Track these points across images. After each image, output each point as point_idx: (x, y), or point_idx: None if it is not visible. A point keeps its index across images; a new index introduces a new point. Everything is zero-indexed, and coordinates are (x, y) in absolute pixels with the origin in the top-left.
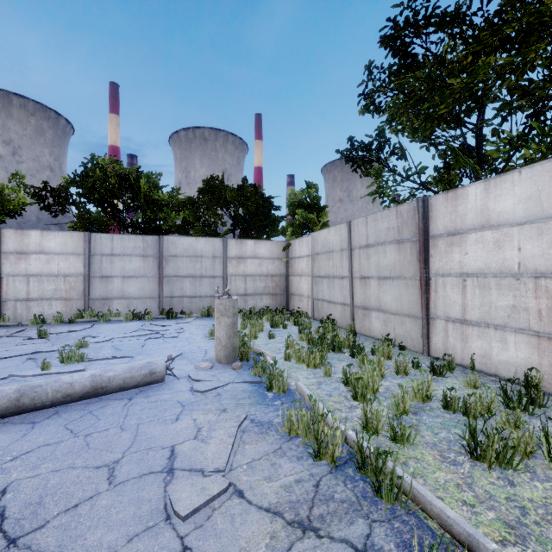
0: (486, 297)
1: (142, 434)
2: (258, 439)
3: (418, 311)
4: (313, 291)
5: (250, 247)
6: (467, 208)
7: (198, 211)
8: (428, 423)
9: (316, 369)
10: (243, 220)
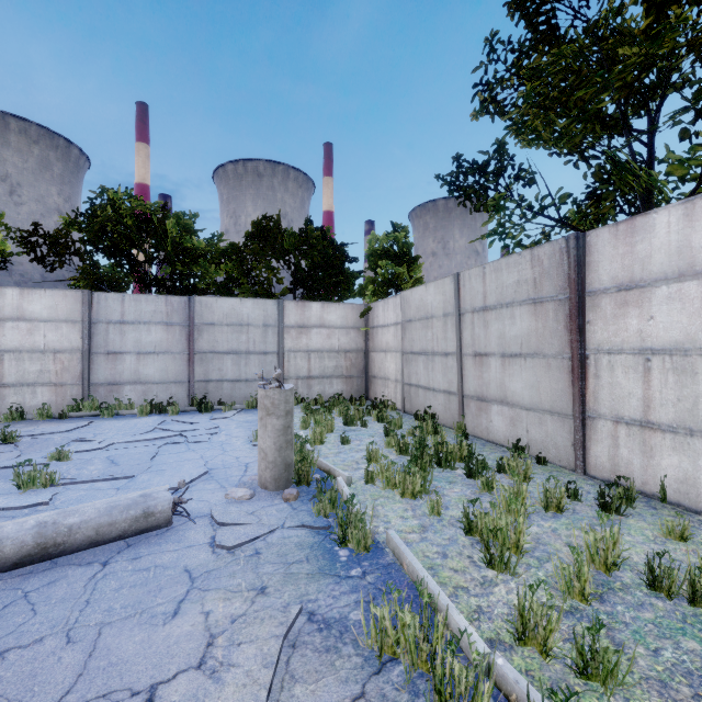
0: (688, 388)
1: (102, 653)
2: (320, 667)
3: (567, 406)
4: (403, 374)
5: (316, 311)
6: (653, 246)
7: (245, 263)
8: (631, 624)
9: (416, 500)
10: (307, 276)
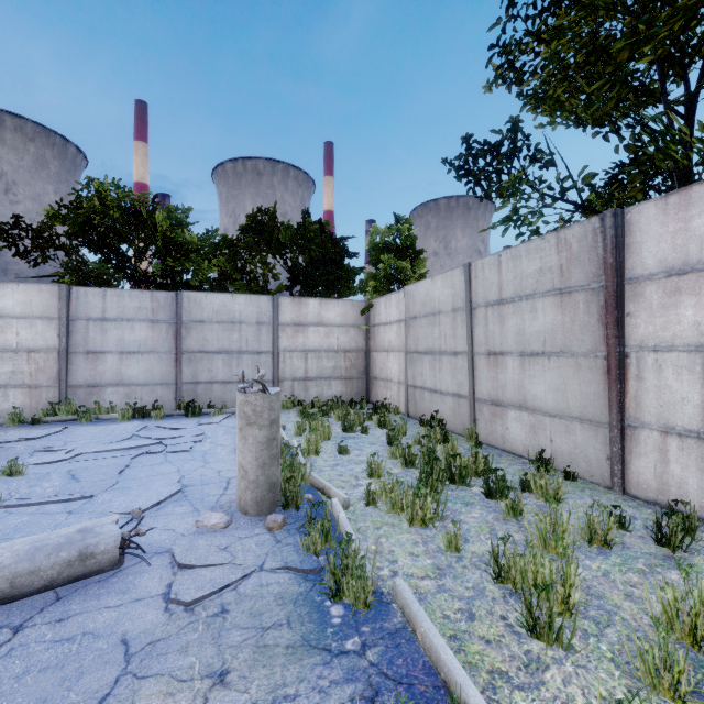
0: None
1: None
2: None
3: (602, 413)
4: (407, 375)
5: (313, 308)
6: None
7: (238, 258)
8: None
9: (428, 528)
10: (304, 271)
